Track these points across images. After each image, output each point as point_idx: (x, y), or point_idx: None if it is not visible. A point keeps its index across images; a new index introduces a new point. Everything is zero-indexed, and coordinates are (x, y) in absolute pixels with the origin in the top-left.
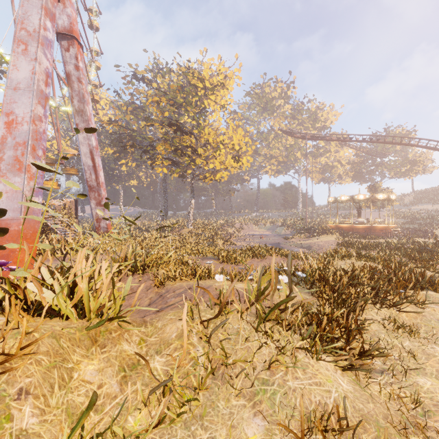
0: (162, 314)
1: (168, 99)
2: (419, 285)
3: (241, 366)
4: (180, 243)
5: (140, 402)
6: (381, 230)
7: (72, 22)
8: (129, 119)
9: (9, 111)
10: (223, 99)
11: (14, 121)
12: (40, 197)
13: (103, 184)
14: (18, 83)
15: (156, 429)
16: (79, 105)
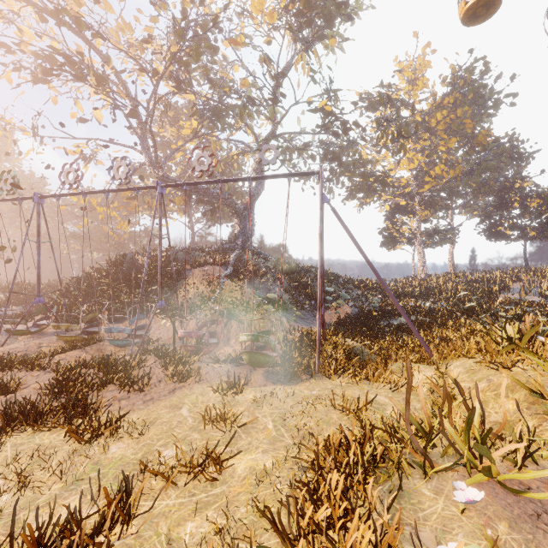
0: None
1: None
2: None
3: None
4: None
5: None
6: None
7: None
8: None
9: None
10: None
11: None
12: None
13: None
14: None
15: None
16: None
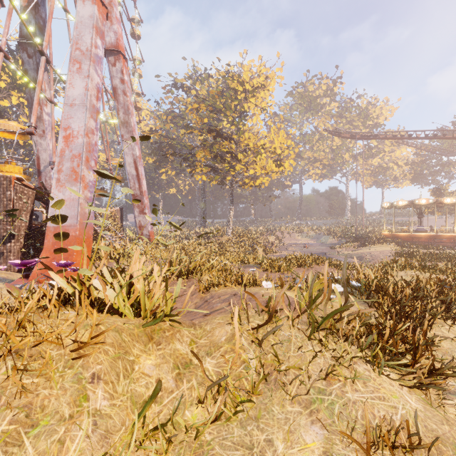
0: (210, 318)
1: (207, 105)
2: None
3: (295, 373)
4: (219, 251)
5: (195, 399)
6: (448, 239)
7: (118, 38)
8: (169, 127)
9: (66, 126)
10: (264, 101)
11: (71, 135)
12: (93, 205)
13: (145, 193)
14: (73, 99)
15: (213, 424)
16: (124, 117)
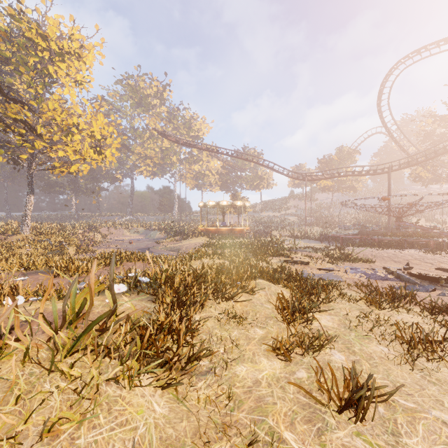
0: None
1: None
2: (253, 275)
3: None
4: (1, 255)
5: None
6: (239, 231)
7: None
8: None
9: None
10: (80, 74)
11: None
12: None
13: None
14: None
15: None
16: None
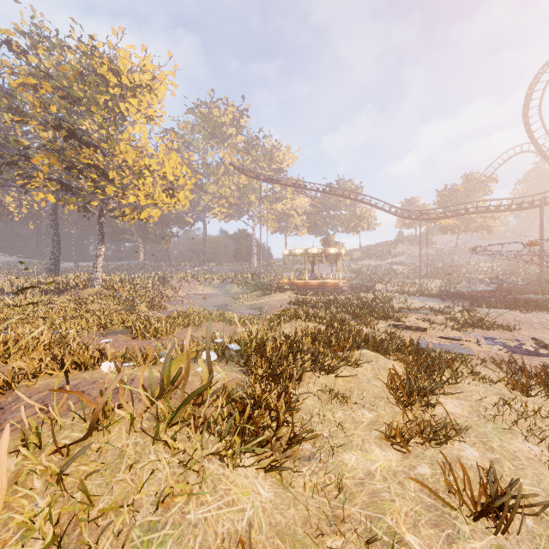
0: None
1: (56, 86)
2: (356, 344)
3: (117, 511)
4: (75, 311)
5: None
6: (332, 286)
7: None
8: None
9: None
10: (151, 108)
11: None
12: None
13: None
14: None
15: None
16: None
